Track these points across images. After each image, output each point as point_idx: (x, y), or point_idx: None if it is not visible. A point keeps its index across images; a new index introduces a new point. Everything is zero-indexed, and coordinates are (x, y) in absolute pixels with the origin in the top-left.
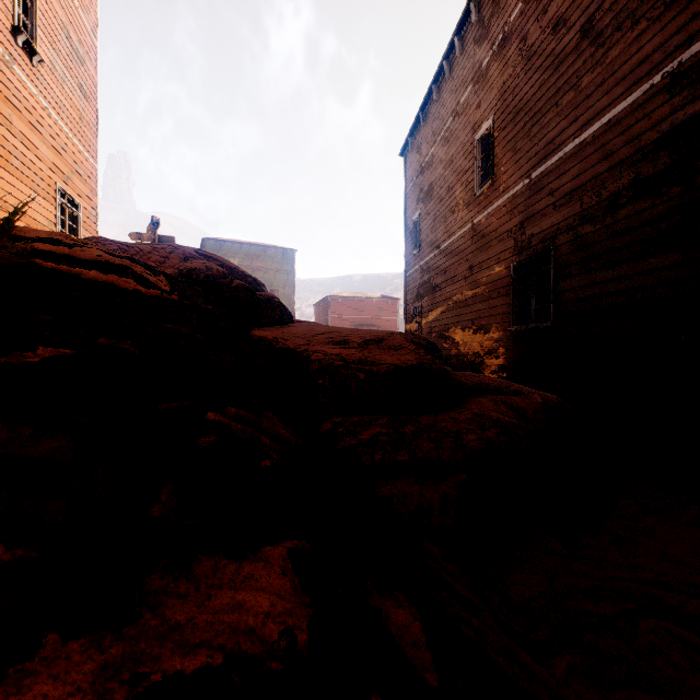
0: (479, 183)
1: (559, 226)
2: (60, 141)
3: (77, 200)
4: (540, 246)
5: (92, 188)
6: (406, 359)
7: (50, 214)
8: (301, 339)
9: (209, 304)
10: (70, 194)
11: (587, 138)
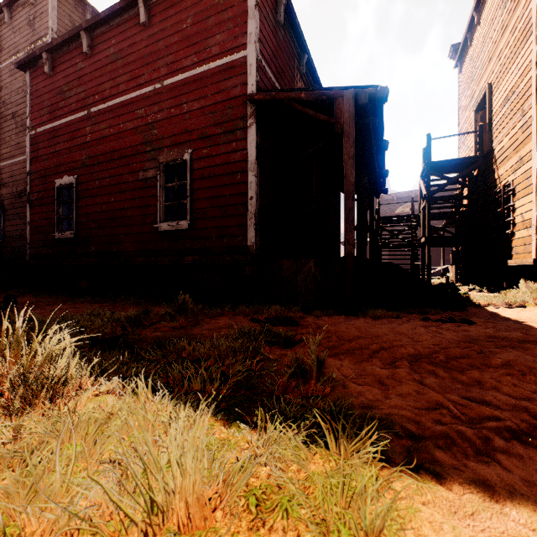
0: None
1: (6, 196)
2: None
3: None
4: None
5: None
6: None
7: None
8: None
9: None
10: None
11: (14, 163)
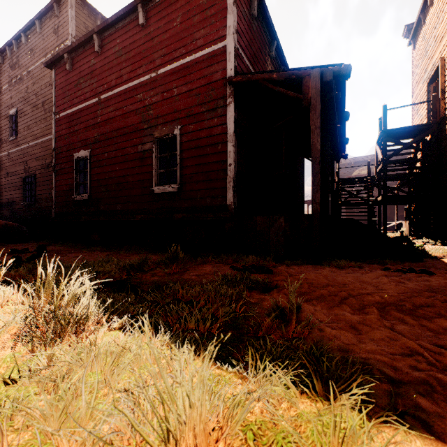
0: (12, 134)
1: (37, 167)
2: None
3: None
4: (32, 172)
5: None
6: None
7: None
8: None
9: None
10: None
11: (43, 141)
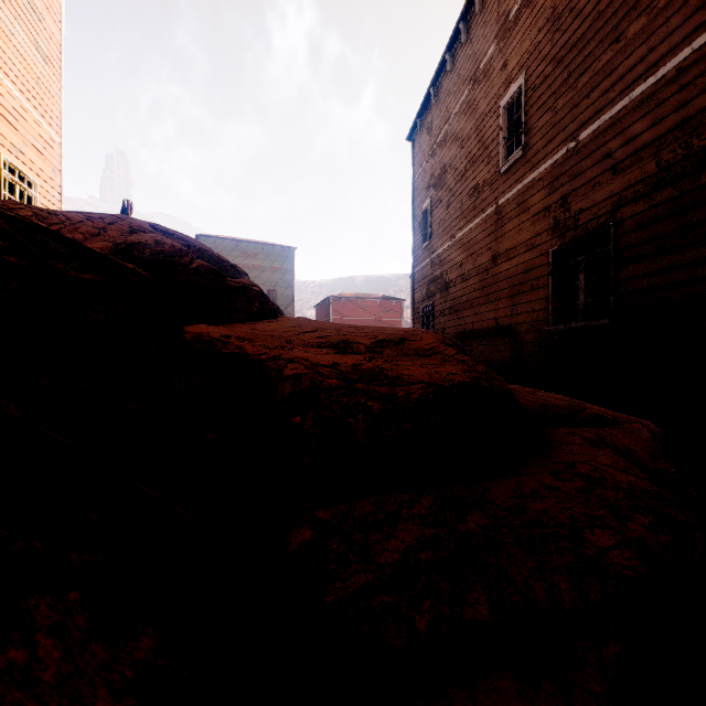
0: (505, 157)
1: (622, 196)
2: (7, 105)
3: (31, 178)
4: (593, 224)
5: (54, 167)
6: (448, 372)
7: None
8: (276, 339)
9: (95, 273)
10: (21, 169)
11: (668, 73)
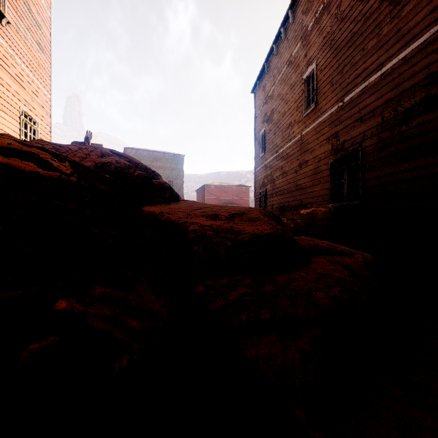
0: (306, 107)
1: (365, 134)
2: (23, 79)
3: (35, 119)
4: (351, 148)
5: (47, 112)
6: (263, 229)
7: (16, 128)
8: (182, 213)
9: (107, 185)
10: (30, 114)
11: (387, 70)
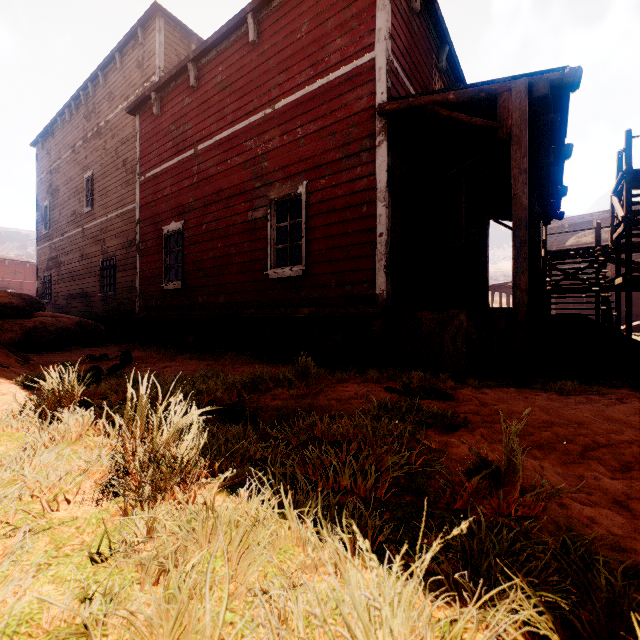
0: (87, 205)
1: (117, 247)
2: None
3: None
4: (111, 254)
5: None
6: (4, 301)
7: None
8: None
9: None
10: None
11: (125, 212)
